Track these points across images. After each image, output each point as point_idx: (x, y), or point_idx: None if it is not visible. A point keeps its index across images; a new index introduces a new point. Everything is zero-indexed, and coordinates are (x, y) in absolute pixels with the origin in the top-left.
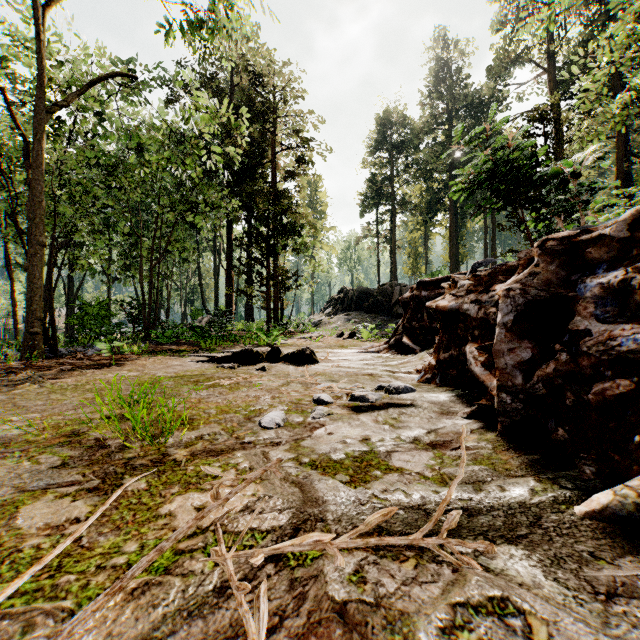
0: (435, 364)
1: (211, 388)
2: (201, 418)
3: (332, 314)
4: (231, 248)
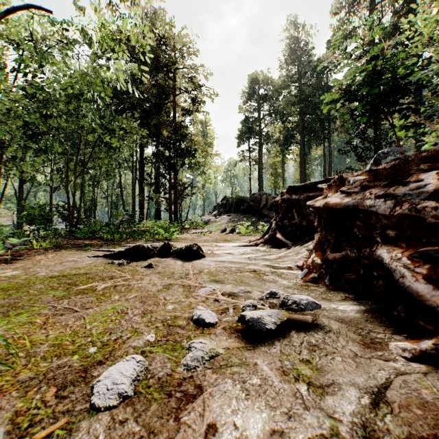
0: (321, 263)
1: (79, 295)
2: (7, 372)
3: (217, 215)
4: (143, 166)
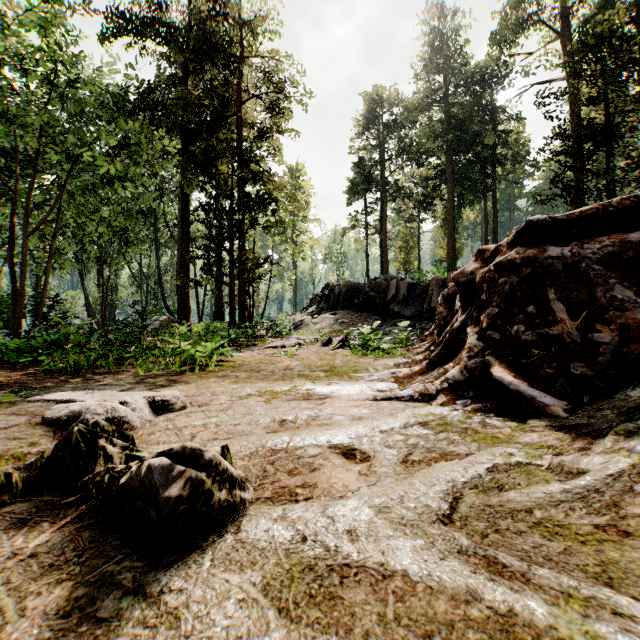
0: None
1: None
2: None
3: (316, 313)
4: (187, 229)
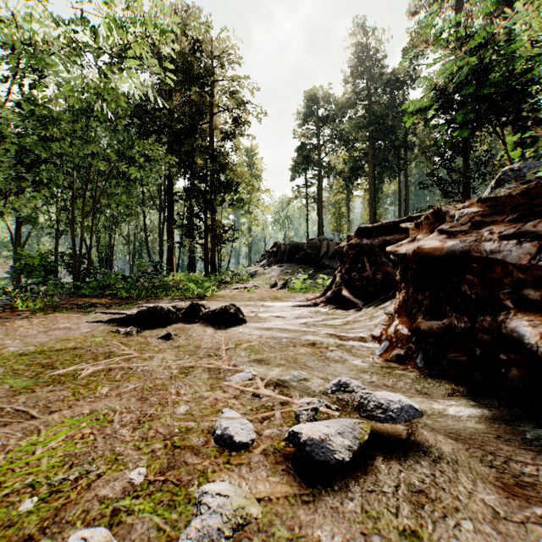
0: (409, 334)
1: (49, 386)
2: None
3: (266, 265)
4: (172, 204)
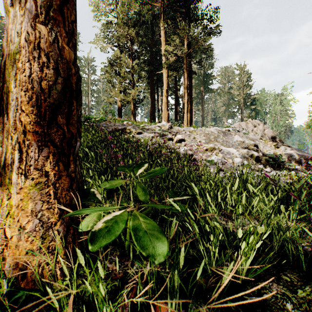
0: None
1: None
2: None
3: None
4: None
